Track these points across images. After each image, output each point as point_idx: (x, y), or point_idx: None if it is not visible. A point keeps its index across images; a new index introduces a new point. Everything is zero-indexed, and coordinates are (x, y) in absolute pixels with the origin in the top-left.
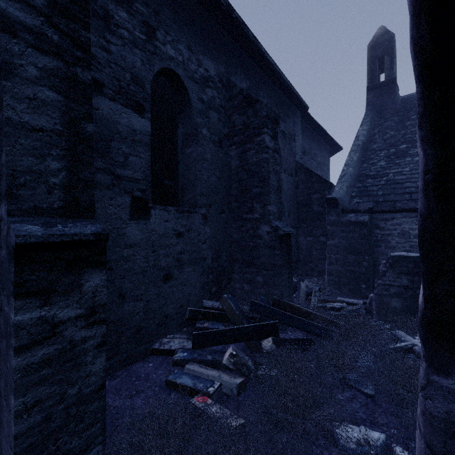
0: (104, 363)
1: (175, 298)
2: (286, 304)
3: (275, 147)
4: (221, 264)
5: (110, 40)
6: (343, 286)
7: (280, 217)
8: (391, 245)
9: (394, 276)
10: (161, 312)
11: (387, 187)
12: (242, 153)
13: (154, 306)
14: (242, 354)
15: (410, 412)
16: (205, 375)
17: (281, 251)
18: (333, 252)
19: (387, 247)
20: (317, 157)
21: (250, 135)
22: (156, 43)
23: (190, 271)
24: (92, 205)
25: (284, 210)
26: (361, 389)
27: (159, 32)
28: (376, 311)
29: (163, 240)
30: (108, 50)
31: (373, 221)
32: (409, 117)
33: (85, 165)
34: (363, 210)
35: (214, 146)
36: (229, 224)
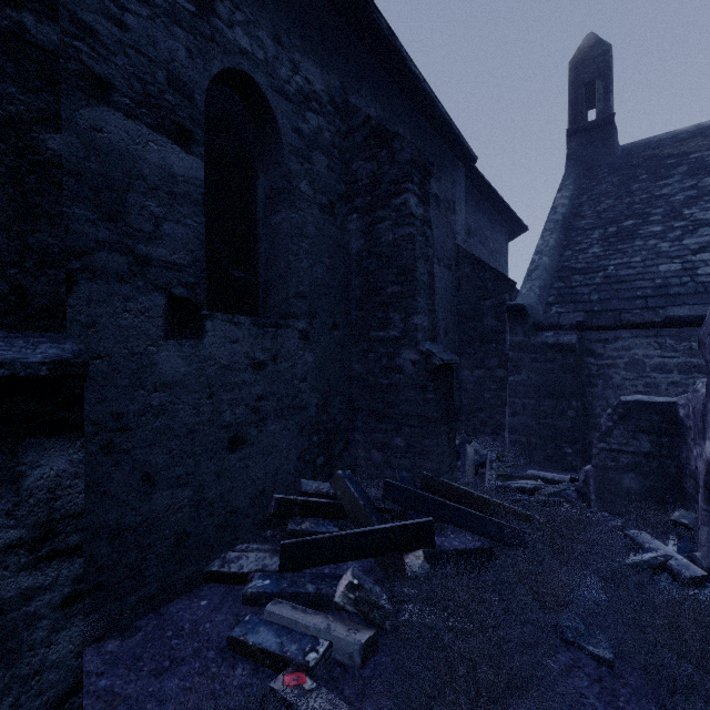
0: (78, 639)
1: (252, 478)
2: (446, 486)
3: (425, 216)
4: (333, 416)
5: (126, 4)
6: (535, 451)
7: (434, 335)
8: (614, 383)
9: (627, 435)
10: (225, 504)
11: (606, 288)
12: (368, 227)
13: (212, 495)
14: (369, 583)
15: (688, 701)
16: (301, 626)
17: (437, 394)
18: (519, 394)
19: (608, 387)
20: (489, 241)
21: (383, 195)
22: (215, 21)
23: (278, 431)
24: (60, 302)
25: (437, 325)
26: (590, 650)
27: (221, 3)
28: (596, 494)
29: (229, 376)
30: (121, 22)
31: (584, 343)
32: (637, 177)
33: (43, 218)
34: (568, 326)
35: (321, 212)
36: (346, 347)
